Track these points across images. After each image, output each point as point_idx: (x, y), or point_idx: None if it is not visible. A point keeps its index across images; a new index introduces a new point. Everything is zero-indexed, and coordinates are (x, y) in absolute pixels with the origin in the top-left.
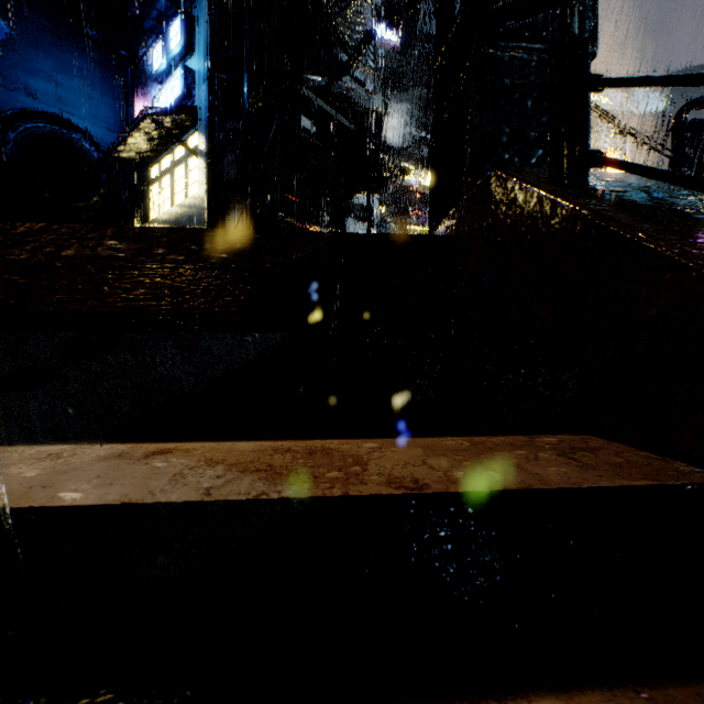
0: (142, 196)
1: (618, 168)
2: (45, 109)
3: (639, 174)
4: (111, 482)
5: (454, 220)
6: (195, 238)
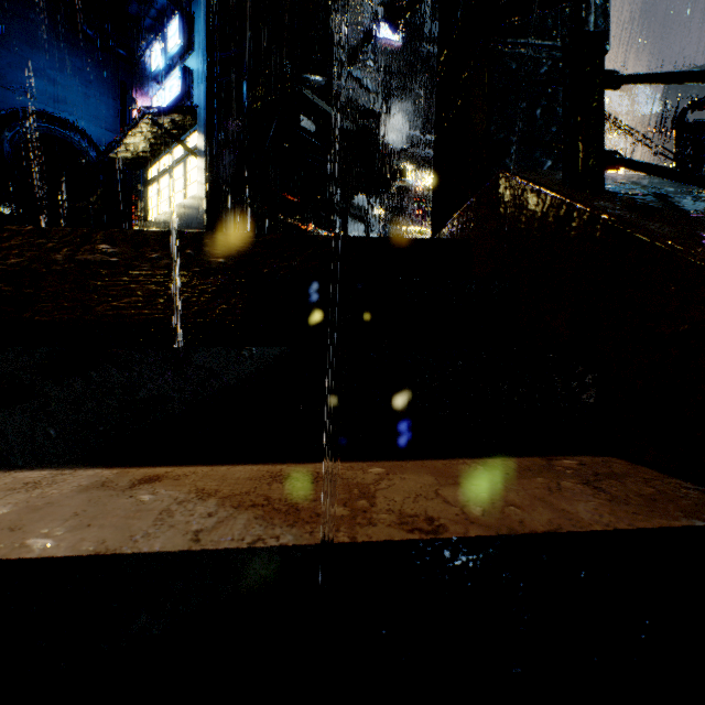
0: (140, 196)
1: (638, 170)
2: (42, 108)
3: (662, 176)
4: (89, 522)
5: (460, 223)
6: (190, 241)
